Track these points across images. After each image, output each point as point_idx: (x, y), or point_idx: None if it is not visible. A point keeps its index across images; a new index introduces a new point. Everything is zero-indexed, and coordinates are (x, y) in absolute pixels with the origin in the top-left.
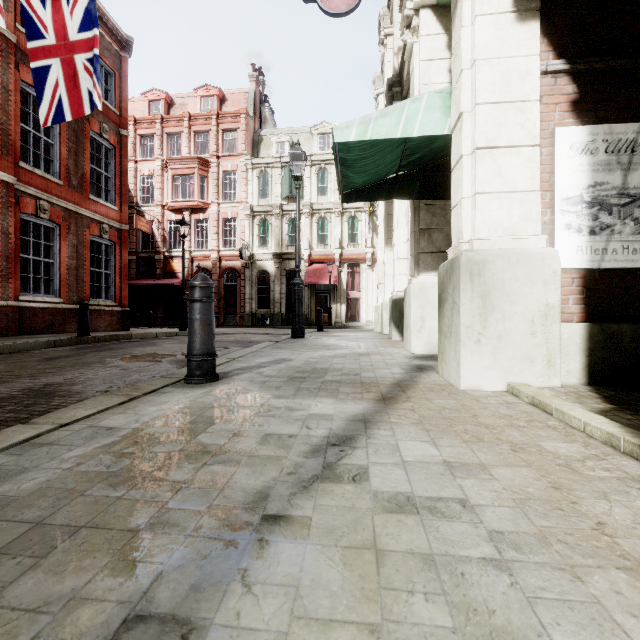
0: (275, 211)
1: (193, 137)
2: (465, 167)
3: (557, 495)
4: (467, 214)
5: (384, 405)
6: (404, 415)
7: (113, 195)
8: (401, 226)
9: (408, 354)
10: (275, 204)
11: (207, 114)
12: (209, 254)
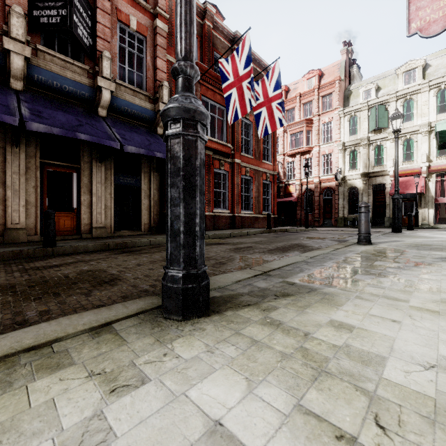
0: (363, 142)
1: (302, 107)
2: None
3: None
4: None
5: None
6: None
7: (270, 157)
8: None
9: None
10: (363, 137)
11: (311, 90)
12: (312, 180)
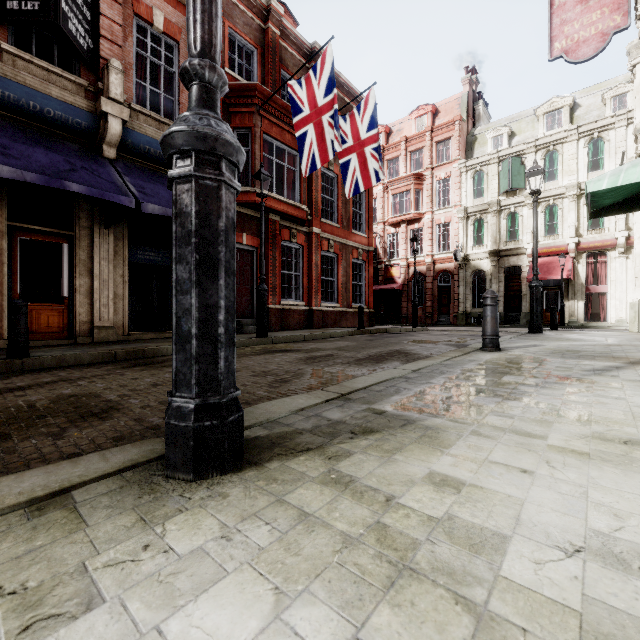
0: (491, 208)
1: (409, 157)
2: None
3: None
4: None
5: (631, 364)
6: None
7: (364, 226)
8: None
9: None
10: (491, 201)
11: (421, 132)
12: (423, 259)
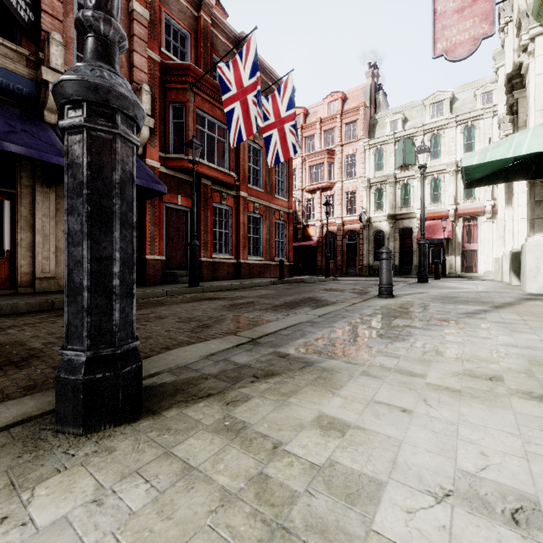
0: (389, 180)
1: (323, 135)
2: None
3: None
4: None
5: (496, 308)
6: (507, 311)
7: (285, 192)
8: (521, 192)
9: (523, 293)
10: (389, 174)
11: (333, 115)
12: (335, 221)
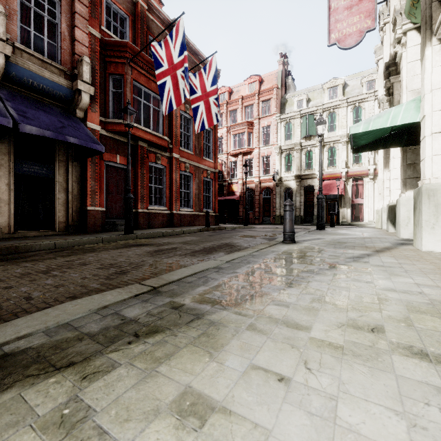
0: (296, 147)
1: (244, 110)
2: (427, 142)
3: (436, 269)
4: (428, 165)
5: (377, 252)
6: (386, 255)
7: (211, 155)
8: (396, 157)
9: (397, 238)
10: (296, 143)
11: (252, 94)
12: (253, 179)
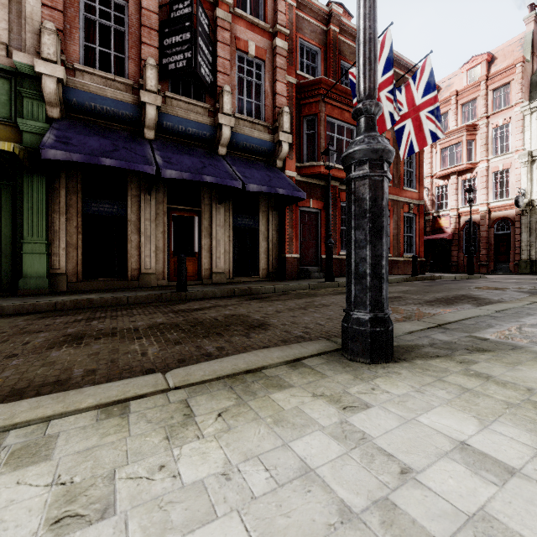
0: None
1: (460, 110)
2: None
3: None
4: None
5: None
6: None
7: (414, 182)
8: None
9: None
10: None
11: (474, 83)
12: (477, 208)
